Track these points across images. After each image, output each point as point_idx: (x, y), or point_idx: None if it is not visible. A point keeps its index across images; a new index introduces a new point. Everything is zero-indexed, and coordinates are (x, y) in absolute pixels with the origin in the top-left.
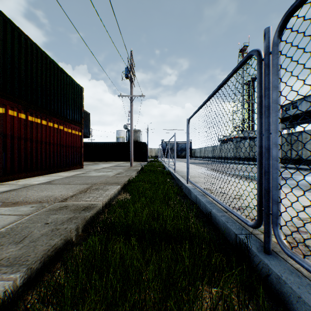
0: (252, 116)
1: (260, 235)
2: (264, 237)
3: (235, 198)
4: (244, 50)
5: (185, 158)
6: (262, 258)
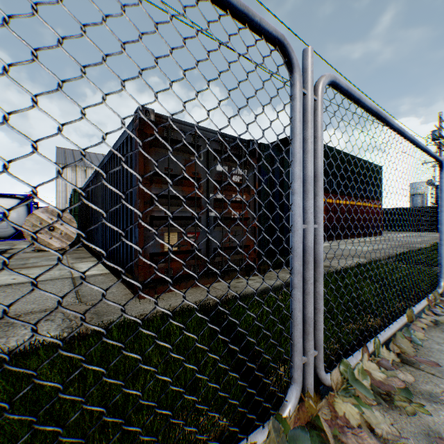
0: None
1: None
2: None
3: None
4: None
5: None
6: None
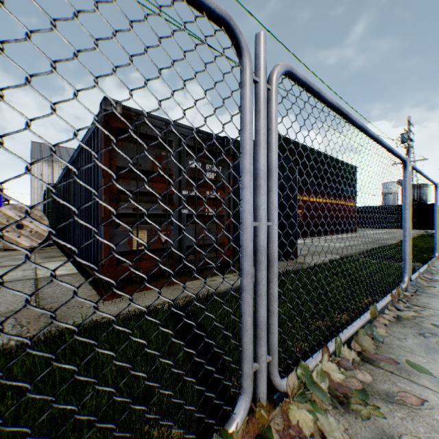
0: None
1: None
2: None
3: None
4: None
5: None
6: None
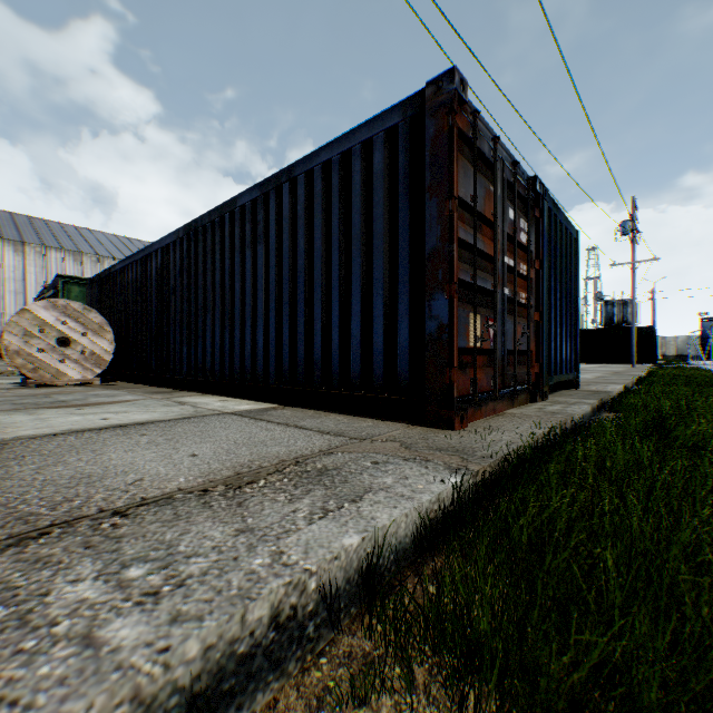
0: None
1: None
2: None
3: None
4: None
5: None
6: None
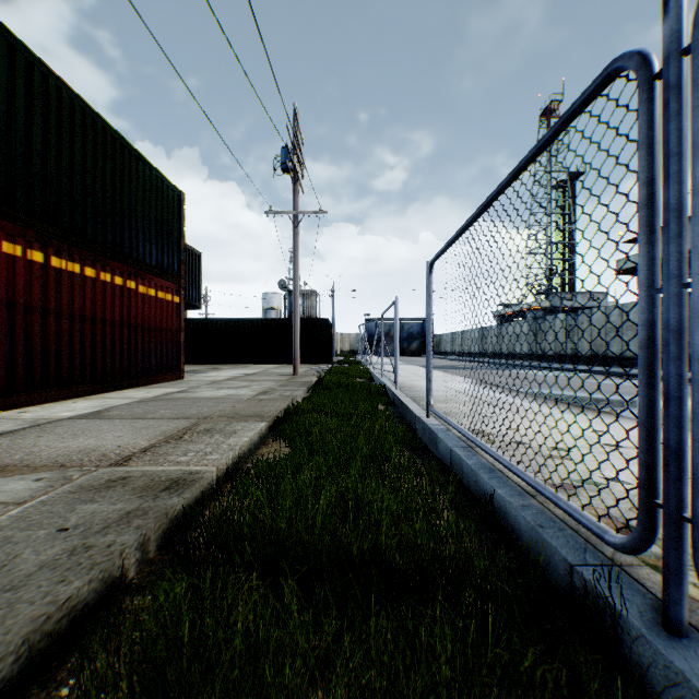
0: (571, 261)
1: (637, 568)
2: (662, 586)
3: (552, 457)
4: (553, 110)
5: (418, 356)
6: (664, 652)
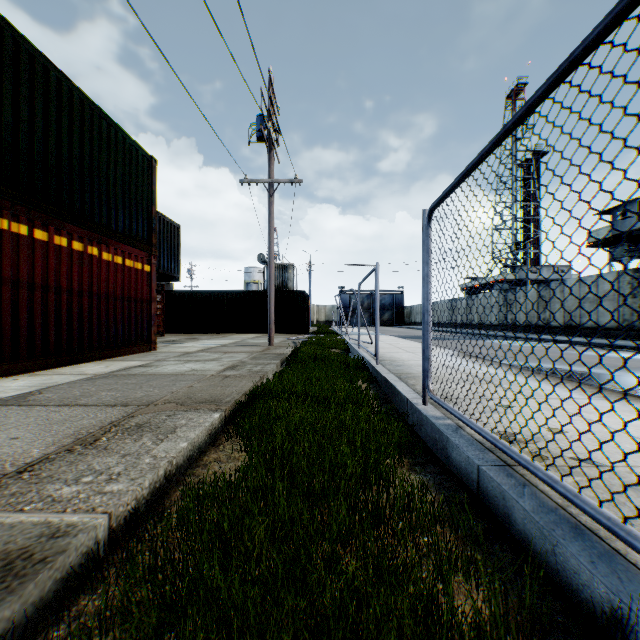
0: (536, 236)
1: None
2: None
3: None
4: (518, 93)
5: (390, 326)
6: None
